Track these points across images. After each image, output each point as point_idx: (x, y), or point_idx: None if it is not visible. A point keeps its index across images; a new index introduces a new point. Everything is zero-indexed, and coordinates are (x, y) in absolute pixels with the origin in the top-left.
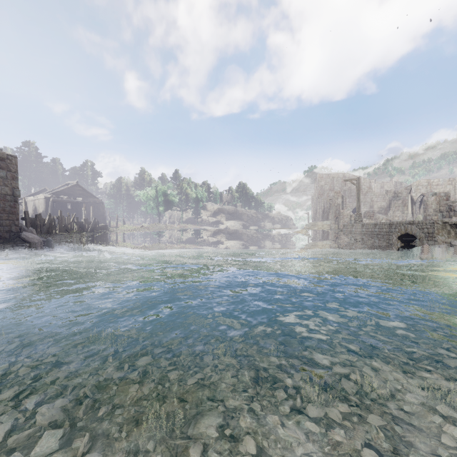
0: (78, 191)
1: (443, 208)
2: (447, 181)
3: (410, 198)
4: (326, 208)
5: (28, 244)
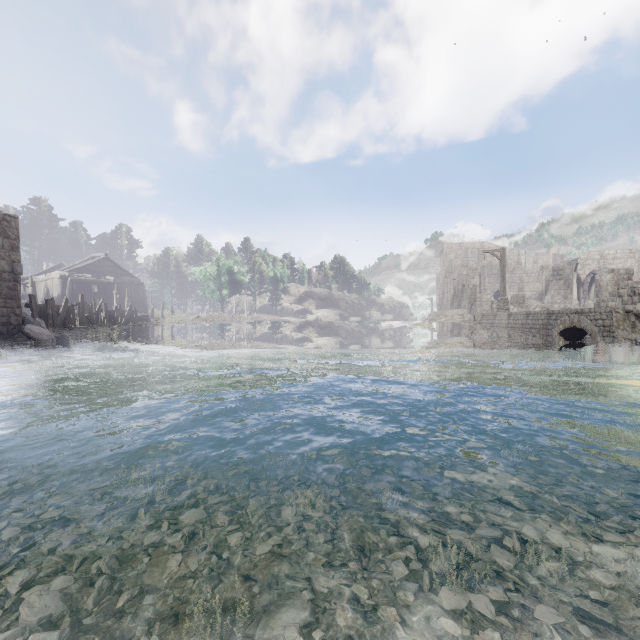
0: (108, 268)
1: (624, 291)
2: (627, 252)
3: (575, 277)
4: (457, 291)
5: (33, 342)
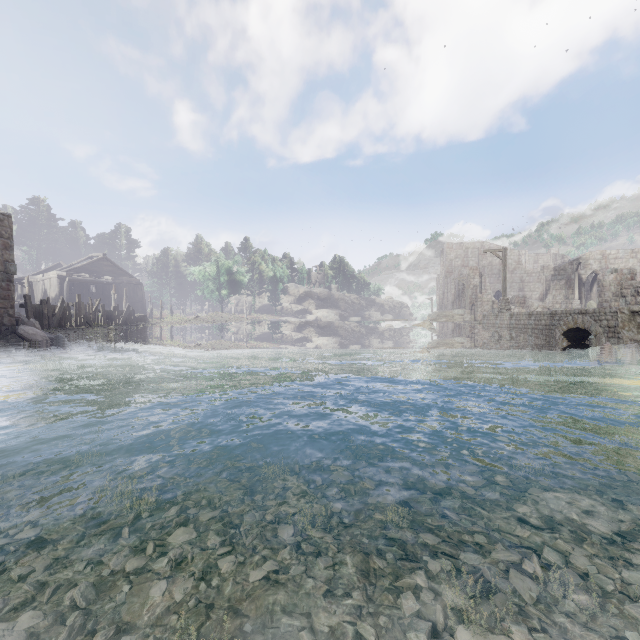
0: (107, 267)
1: (627, 291)
2: (629, 252)
3: (577, 276)
4: (458, 291)
5: (27, 343)
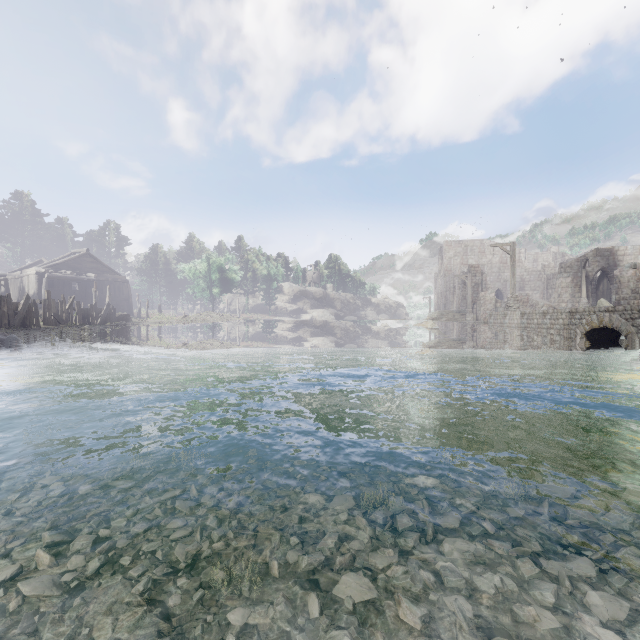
0: (90, 264)
1: None
2: (638, 249)
3: (584, 274)
4: (458, 289)
5: None
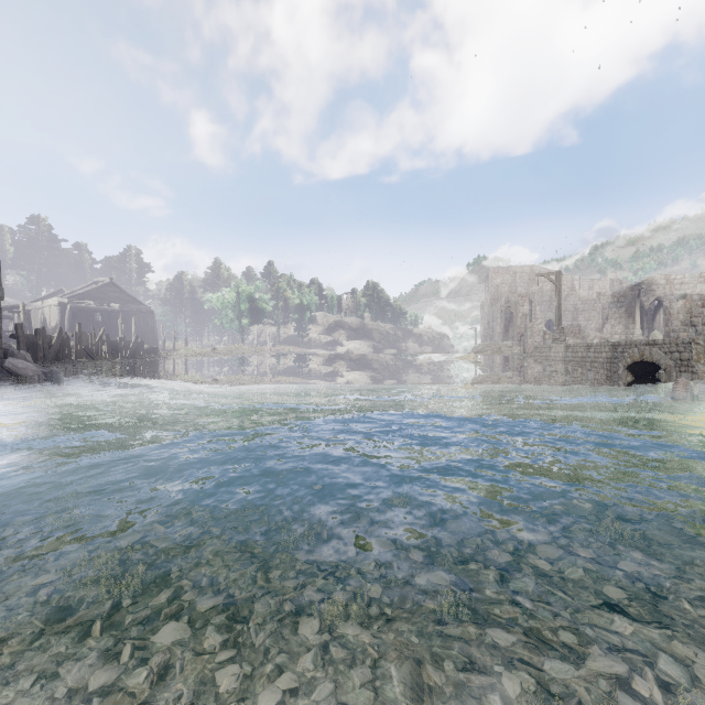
0: (114, 294)
1: (698, 320)
2: (697, 277)
3: (638, 304)
4: (505, 320)
5: (15, 378)
